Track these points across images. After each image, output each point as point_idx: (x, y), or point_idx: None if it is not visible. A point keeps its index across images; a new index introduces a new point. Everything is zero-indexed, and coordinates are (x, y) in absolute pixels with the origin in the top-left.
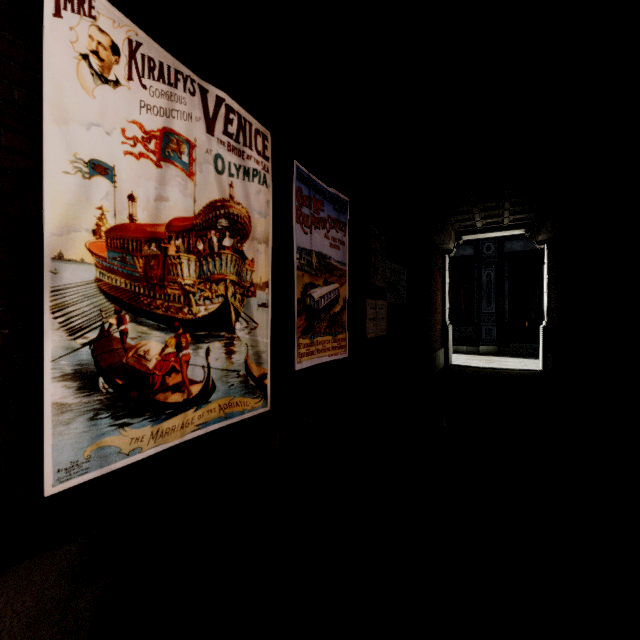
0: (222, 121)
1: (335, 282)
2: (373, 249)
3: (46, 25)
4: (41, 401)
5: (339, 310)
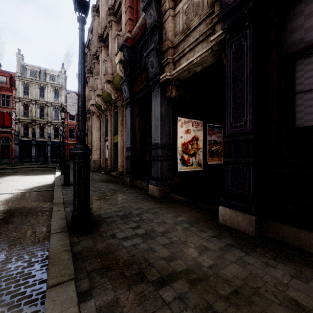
0: (194, 124)
1: (218, 146)
2: None
3: (178, 124)
4: (177, 162)
5: (220, 152)
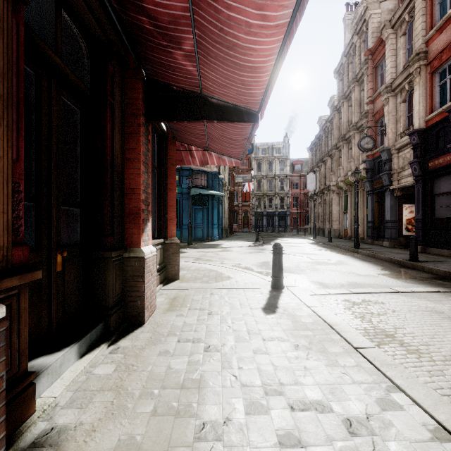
0: None
1: None
2: None
3: (403, 209)
4: (402, 229)
5: None
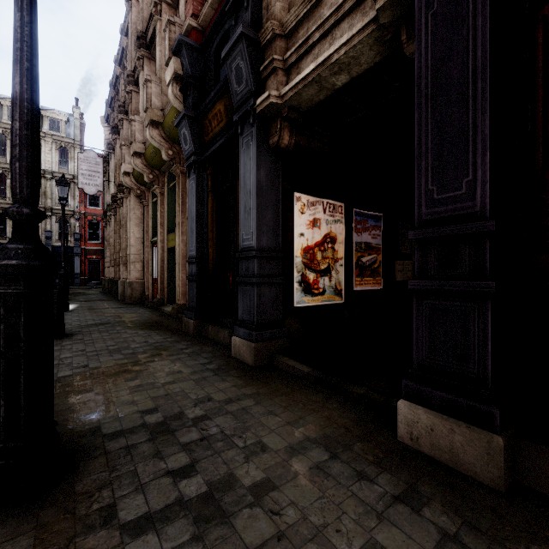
0: (328, 208)
1: (374, 254)
2: (401, 234)
3: (294, 208)
4: (293, 287)
5: (377, 266)
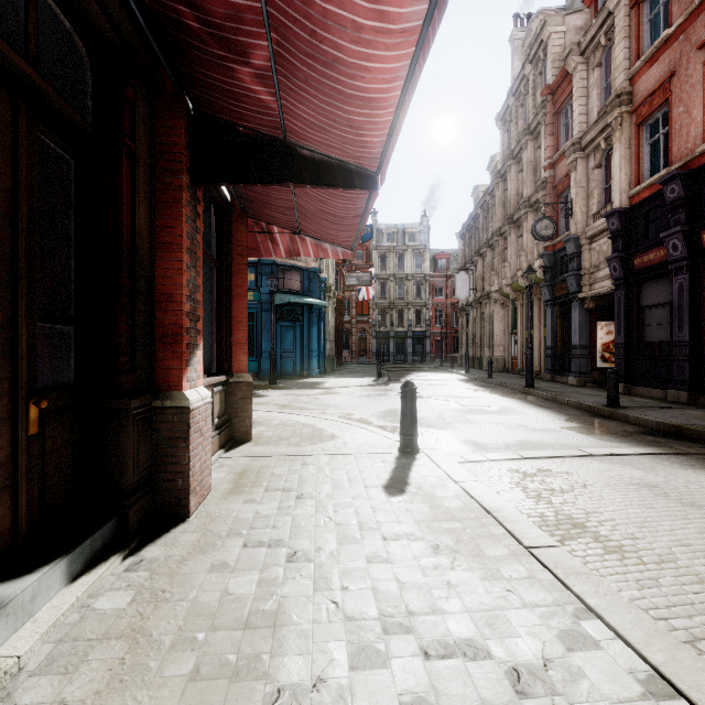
0: None
1: None
2: None
3: (597, 328)
4: (596, 359)
5: None
